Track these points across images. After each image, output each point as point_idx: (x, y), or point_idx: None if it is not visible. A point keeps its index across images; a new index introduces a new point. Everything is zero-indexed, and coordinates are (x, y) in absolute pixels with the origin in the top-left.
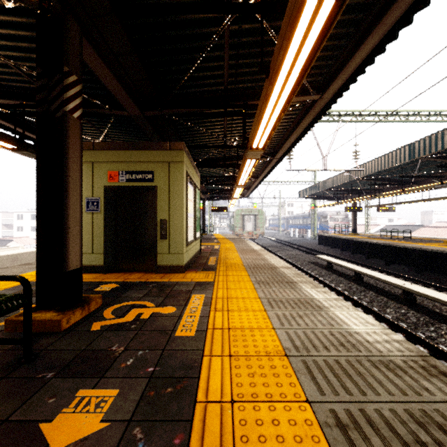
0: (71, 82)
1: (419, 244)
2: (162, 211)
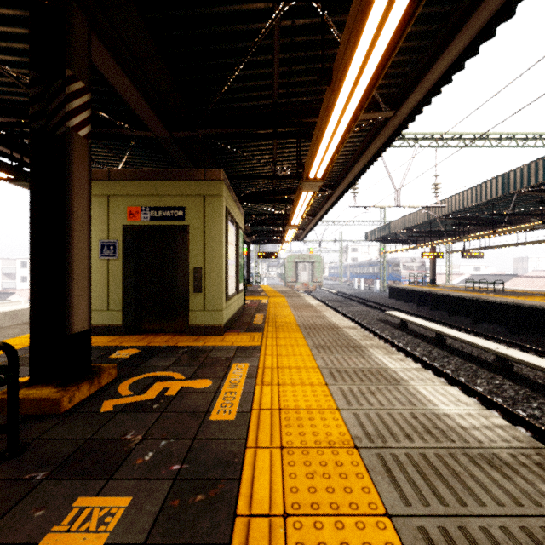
0: (76, 89)
1: (514, 298)
2: (195, 257)
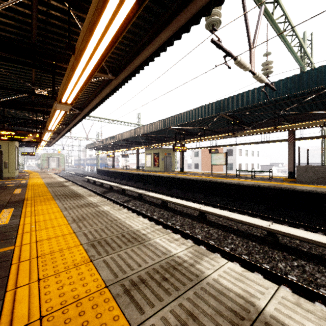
0: None
1: (124, 170)
2: (5, 159)
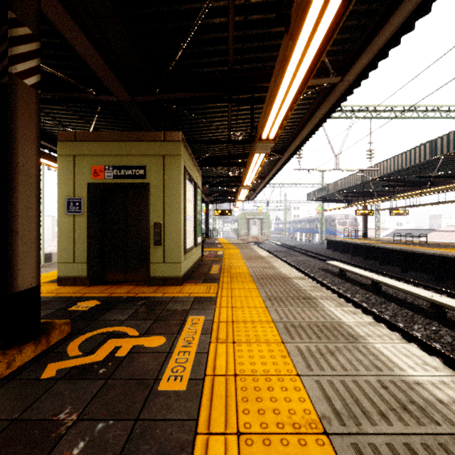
0: (21, 35)
1: (438, 250)
2: (155, 212)
